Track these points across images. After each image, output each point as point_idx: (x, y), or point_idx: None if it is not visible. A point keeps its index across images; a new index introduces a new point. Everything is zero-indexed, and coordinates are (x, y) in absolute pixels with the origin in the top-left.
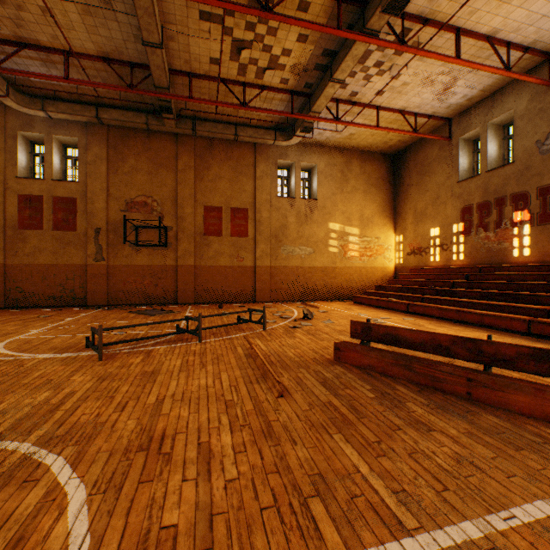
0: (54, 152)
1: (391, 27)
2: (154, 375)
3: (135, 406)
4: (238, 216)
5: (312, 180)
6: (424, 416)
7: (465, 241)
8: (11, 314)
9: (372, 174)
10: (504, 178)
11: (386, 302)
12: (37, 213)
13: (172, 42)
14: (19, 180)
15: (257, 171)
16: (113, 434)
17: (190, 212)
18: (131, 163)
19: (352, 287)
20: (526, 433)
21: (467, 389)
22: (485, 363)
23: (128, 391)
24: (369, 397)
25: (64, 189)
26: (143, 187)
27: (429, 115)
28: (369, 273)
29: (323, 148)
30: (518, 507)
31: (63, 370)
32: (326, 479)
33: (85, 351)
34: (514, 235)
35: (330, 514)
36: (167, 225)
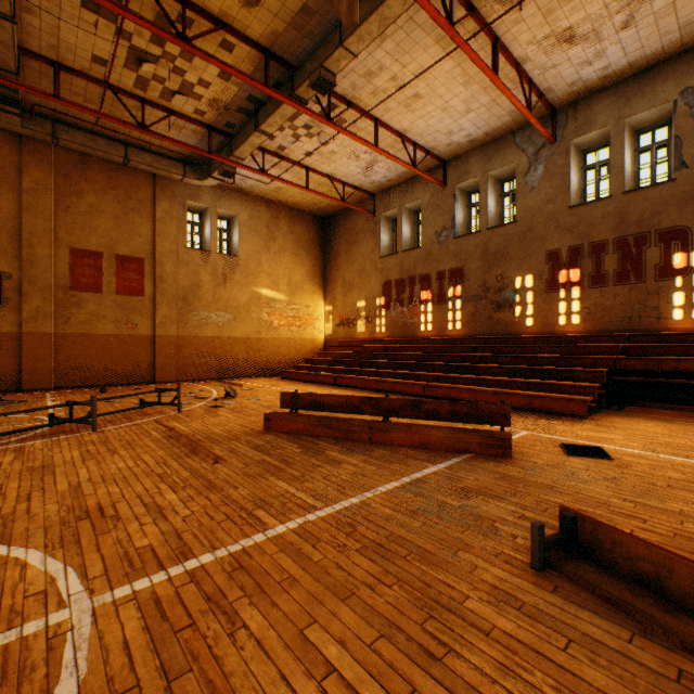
0: None
1: (319, 100)
2: (48, 468)
3: (45, 495)
4: (128, 267)
5: (232, 233)
6: (338, 456)
7: (386, 314)
8: None
9: (302, 235)
10: (415, 260)
11: (315, 375)
12: None
13: (29, 15)
14: None
15: (158, 210)
16: (34, 517)
17: (46, 255)
18: None
19: (280, 361)
20: (399, 455)
21: (369, 435)
22: (383, 415)
23: (22, 486)
24: (297, 452)
25: None
26: None
27: (356, 186)
28: (298, 345)
29: (246, 196)
30: (382, 486)
31: None
32: (266, 500)
33: None
34: (421, 311)
35: (270, 513)
36: (0, 270)
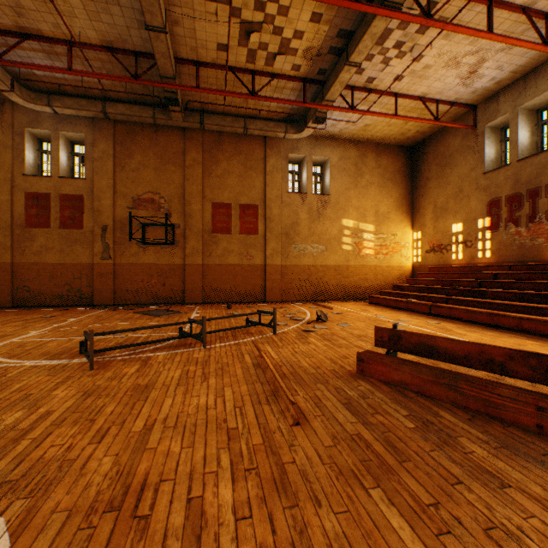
0: (61, 149)
1: None
2: (147, 390)
3: (116, 435)
4: (247, 212)
5: (324, 175)
6: (488, 460)
7: (492, 237)
8: (16, 314)
9: (388, 167)
10: (539, 167)
11: (405, 302)
12: (44, 211)
13: (177, 27)
14: (26, 177)
15: (267, 166)
16: (79, 480)
17: (198, 209)
18: (138, 159)
19: (367, 286)
20: None
21: (538, 421)
22: None
23: (113, 412)
24: (407, 427)
25: (71, 186)
26: (151, 184)
27: (451, 102)
28: (384, 272)
29: (336, 141)
30: None
31: (46, 382)
32: None
33: (78, 357)
34: None
35: None
36: (174, 223)
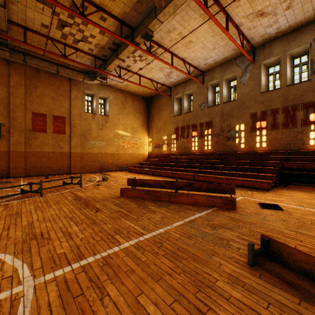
0: None
1: (145, 43)
2: (19, 214)
3: (16, 227)
4: (58, 121)
5: (106, 105)
6: (154, 209)
7: (176, 142)
8: None
9: (138, 106)
10: (189, 117)
11: (144, 170)
12: None
13: (12, 5)
14: None
15: (72, 95)
16: (10, 238)
17: (21, 115)
18: None
19: (128, 164)
20: (182, 208)
21: (169, 198)
22: (175, 189)
23: (6, 223)
24: (135, 206)
25: None
26: None
27: (162, 84)
28: (136, 156)
29: (112, 88)
30: (175, 223)
31: None
32: (120, 230)
33: None
34: (192, 141)
35: (121, 237)
36: (0, 122)
